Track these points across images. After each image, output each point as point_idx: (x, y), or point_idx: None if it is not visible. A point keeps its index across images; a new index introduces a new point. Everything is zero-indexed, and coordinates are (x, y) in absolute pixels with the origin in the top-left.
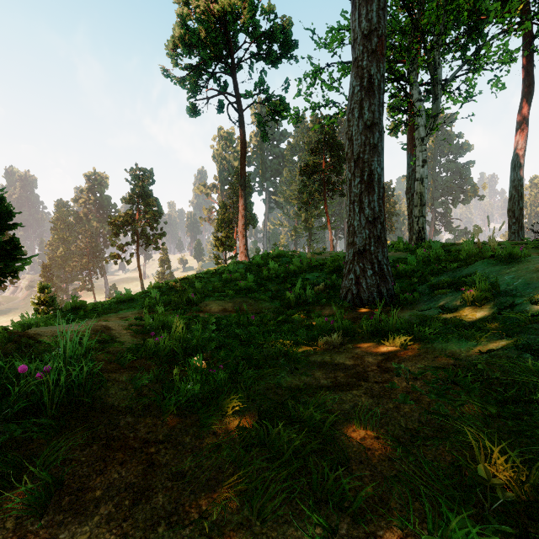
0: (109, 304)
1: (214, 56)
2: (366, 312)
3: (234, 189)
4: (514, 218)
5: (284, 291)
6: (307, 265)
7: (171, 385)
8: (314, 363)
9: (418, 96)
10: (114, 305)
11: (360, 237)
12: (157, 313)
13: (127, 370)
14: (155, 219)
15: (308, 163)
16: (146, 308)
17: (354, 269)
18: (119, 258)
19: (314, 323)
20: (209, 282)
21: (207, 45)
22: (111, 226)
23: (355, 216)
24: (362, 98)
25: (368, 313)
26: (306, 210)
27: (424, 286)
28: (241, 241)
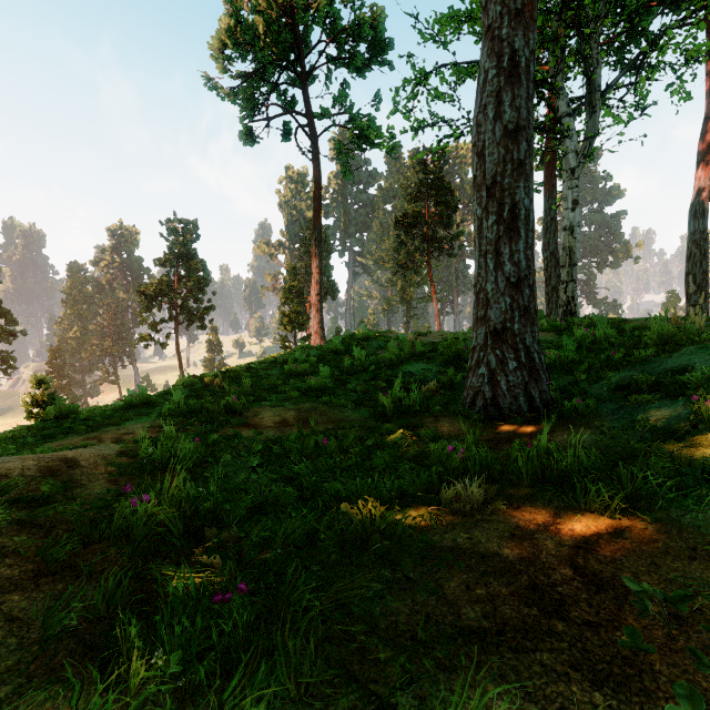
0: (112, 410)
1: (277, 60)
2: (510, 430)
3: (307, 247)
4: (695, 285)
5: (375, 392)
6: (409, 352)
7: (122, 639)
8: (439, 551)
9: (566, 109)
10: (121, 411)
11: (496, 309)
12: (163, 435)
13: (55, 577)
14: (200, 288)
15: (406, 213)
16: (163, 418)
17: (486, 359)
18: (151, 340)
19: (426, 450)
20: (265, 376)
21: (267, 43)
22: (141, 298)
23: (489, 275)
24: (500, 88)
25: (513, 432)
26: (403, 276)
27: (598, 387)
28: (314, 317)
